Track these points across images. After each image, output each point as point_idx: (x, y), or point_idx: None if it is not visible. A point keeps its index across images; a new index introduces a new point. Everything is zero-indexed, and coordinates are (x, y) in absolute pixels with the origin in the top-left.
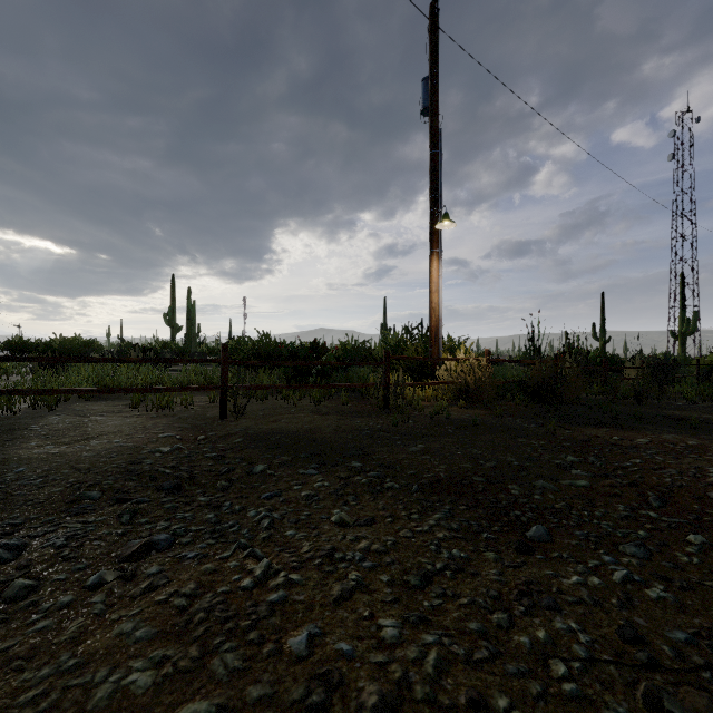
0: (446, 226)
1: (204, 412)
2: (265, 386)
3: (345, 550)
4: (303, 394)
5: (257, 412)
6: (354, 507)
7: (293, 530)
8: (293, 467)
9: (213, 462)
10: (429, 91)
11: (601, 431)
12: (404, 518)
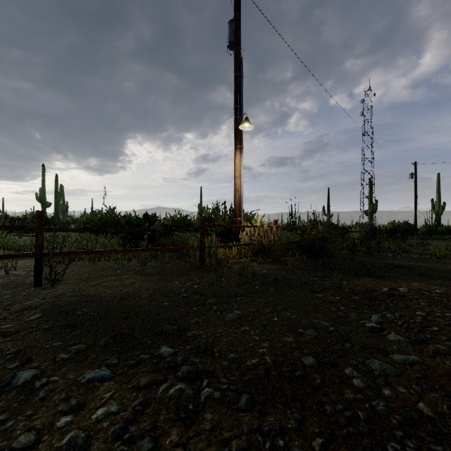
0: (246, 128)
1: (25, 278)
2: (87, 251)
3: None
4: (134, 255)
5: (82, 275)
6: None
7: None
8: (82, 364)
9: None
10: (233, 29)
11: (367, 281)
12: None
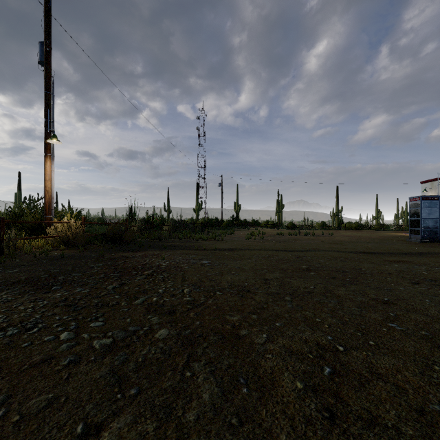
0: (55, 142)
1: None
2: None
3: None
4: None
5: None
6: None
7: None
8: None
9: None
10: (44, 53)
11: (128, 253)
12: None
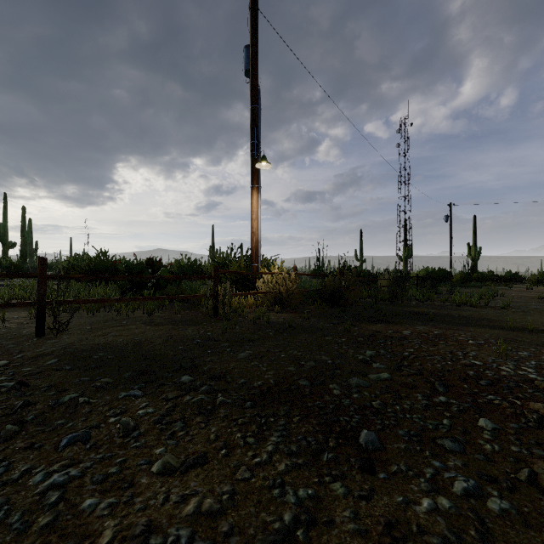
0: (264, 166)
1: (19, 330)
2: (92, 300)
3: (167, 527)
4: (137, 306)
5: (85, 326)
6: (182, 440)
7: (95, 498)
8: (114, 390)
9: (6, 396)
10: (250, 57)
11: (378, 326)
12: (240, 446)
